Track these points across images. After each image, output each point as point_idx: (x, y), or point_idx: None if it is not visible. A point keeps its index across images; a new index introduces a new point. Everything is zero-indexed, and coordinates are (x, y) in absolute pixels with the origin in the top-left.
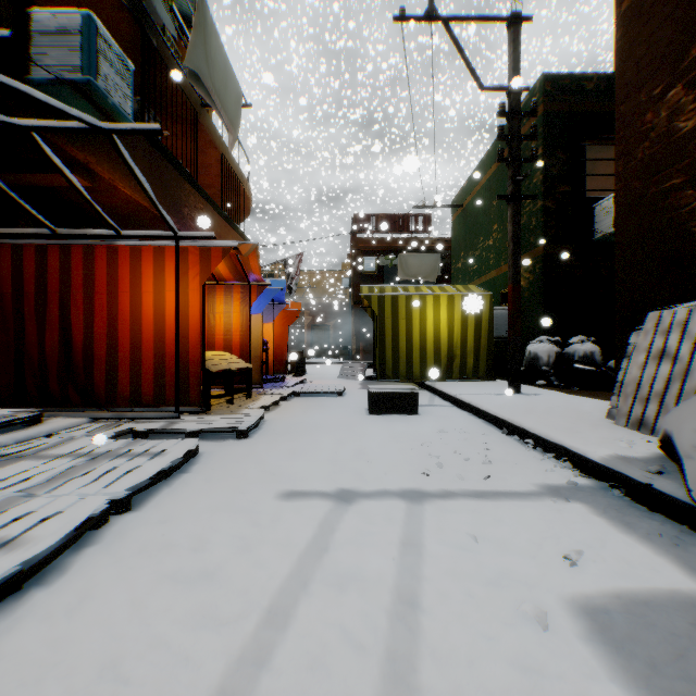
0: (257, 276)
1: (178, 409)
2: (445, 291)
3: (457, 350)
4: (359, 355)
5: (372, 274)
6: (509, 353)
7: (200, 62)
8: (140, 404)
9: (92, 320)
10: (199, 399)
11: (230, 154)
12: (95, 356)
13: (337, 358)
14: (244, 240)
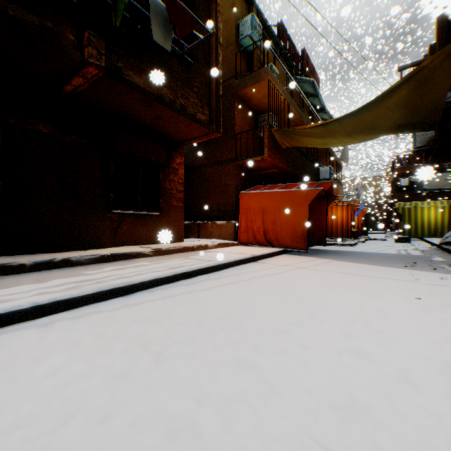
0: (357, 206)
1: (348, 237)
2: (434, 204)
3: (437, 227)
4: (396, 229)
5: (405, 186)
6: (449, 227)
7: (343, 156)
8: (337, 237)
9: (327, 220)
10: (350, 236)
11: (338, 159)
12: (328, 227)
13: (382, 231)
14: (341, 186)
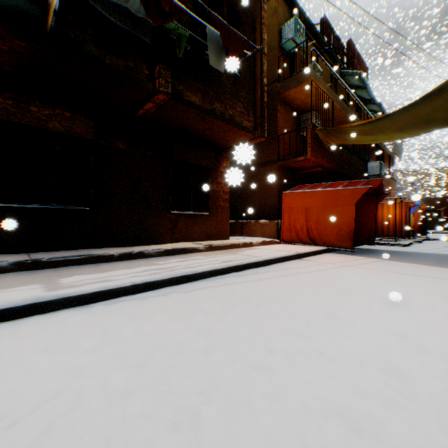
0: (412, 203)
1: (400, 237)
2: None
3: None
4: None
5: None
6: None
7: (395, 149)
8: (388, 236)
9: (376, 219)
10: (403, 236)
11: (389, 152)
12: (377, 226)
13: (445, 230)
14: (393, 181)
